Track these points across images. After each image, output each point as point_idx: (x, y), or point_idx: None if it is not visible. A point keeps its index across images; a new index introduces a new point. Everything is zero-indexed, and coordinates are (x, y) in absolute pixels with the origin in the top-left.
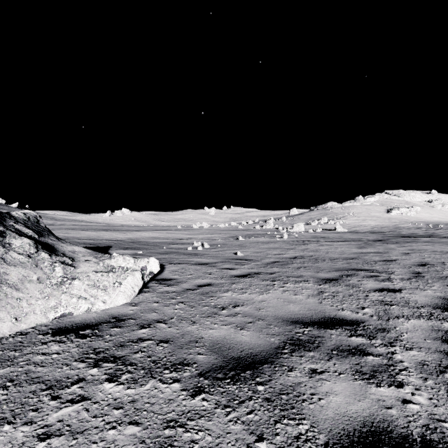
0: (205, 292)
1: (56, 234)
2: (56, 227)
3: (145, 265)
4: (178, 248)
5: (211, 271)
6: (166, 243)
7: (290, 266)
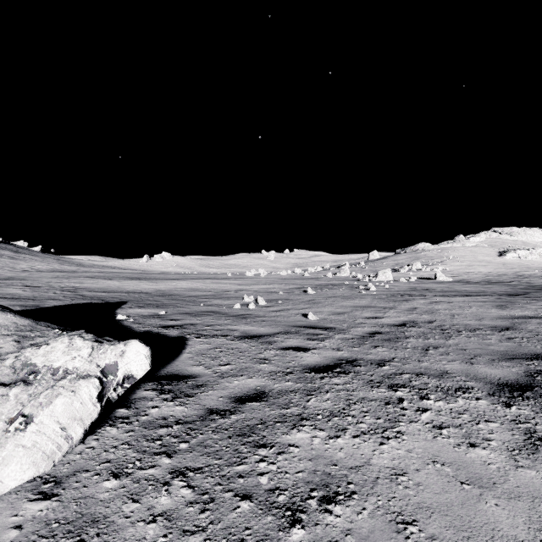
0: (248, 427)
1: (65, 283)
2: (75, 274)
3: (114, 361)
4: (222, 304)
5: (265, 356)
6: (206, 298)
7: (405, 344)
